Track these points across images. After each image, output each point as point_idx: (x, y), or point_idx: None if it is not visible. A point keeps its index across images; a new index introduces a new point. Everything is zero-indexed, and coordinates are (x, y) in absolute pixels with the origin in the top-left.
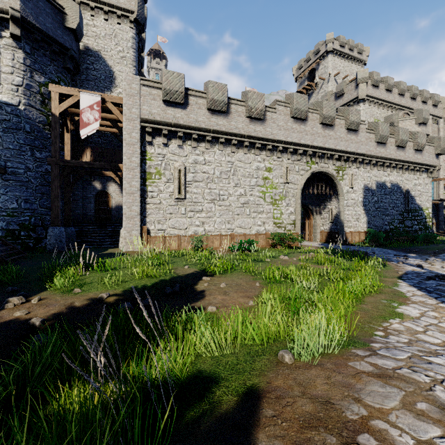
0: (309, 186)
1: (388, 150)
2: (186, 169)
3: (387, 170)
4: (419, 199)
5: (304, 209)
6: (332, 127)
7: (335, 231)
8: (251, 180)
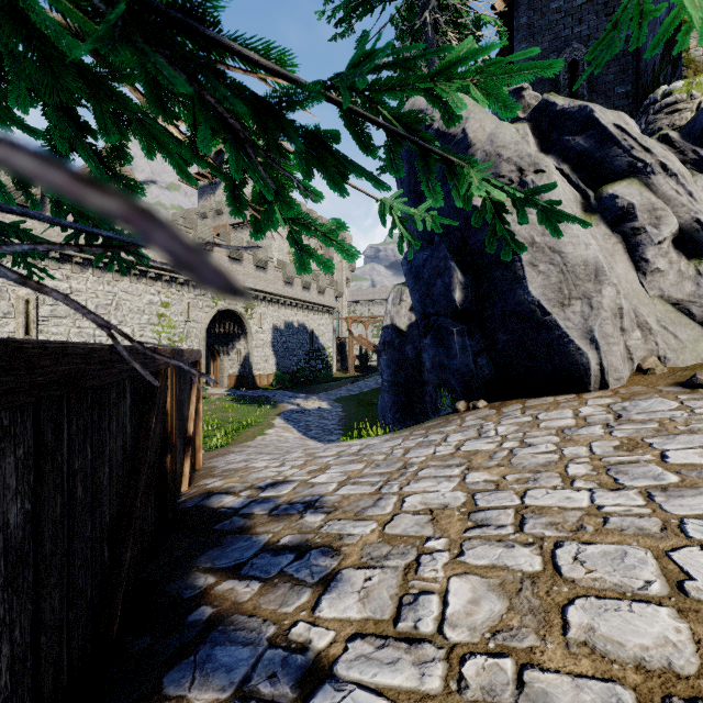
0: (216, 324)
1: (295, 290)
2: (39, 299)
3: (295, 309)
4: (323, 339)
5: (209, 349)
6: (240, 262)
7: (244, 374)
8: (142, 317)
